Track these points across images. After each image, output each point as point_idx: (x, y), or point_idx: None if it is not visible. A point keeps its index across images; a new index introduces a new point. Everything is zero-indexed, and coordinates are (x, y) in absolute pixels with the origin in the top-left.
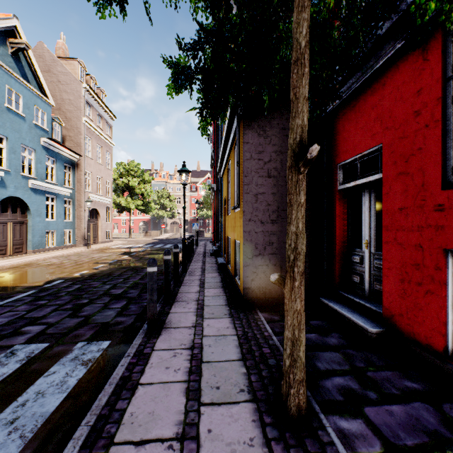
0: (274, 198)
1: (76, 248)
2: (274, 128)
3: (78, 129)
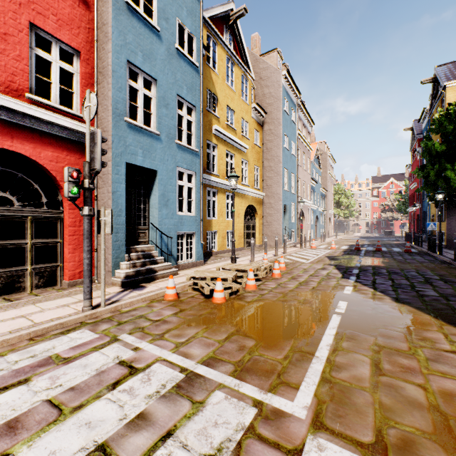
0: None
1: (329, 238)
2: None
3: (325, 177)
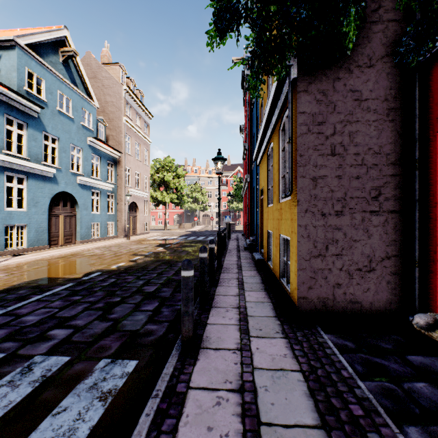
0: (340, 182)
1: (117, 239)
2: (340, 91)
3: (120, 128)
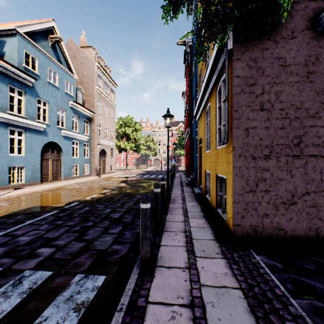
0: (268, 132)
1: (91, 177)
2: (268, 58)
3: (93, 94)
